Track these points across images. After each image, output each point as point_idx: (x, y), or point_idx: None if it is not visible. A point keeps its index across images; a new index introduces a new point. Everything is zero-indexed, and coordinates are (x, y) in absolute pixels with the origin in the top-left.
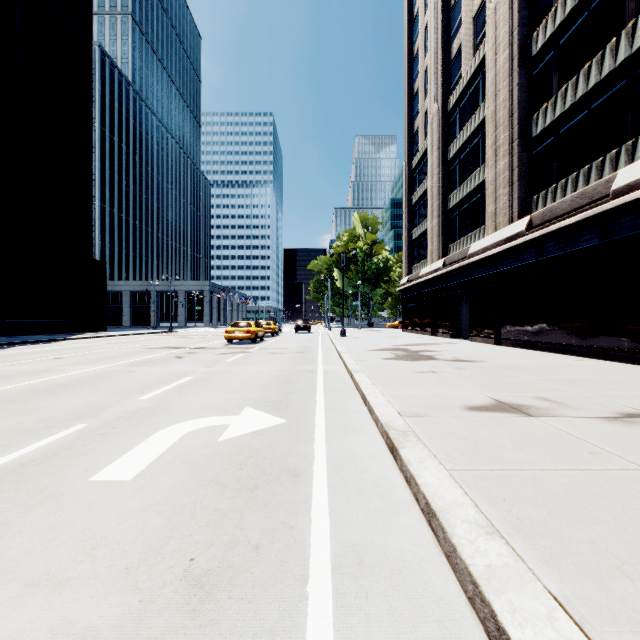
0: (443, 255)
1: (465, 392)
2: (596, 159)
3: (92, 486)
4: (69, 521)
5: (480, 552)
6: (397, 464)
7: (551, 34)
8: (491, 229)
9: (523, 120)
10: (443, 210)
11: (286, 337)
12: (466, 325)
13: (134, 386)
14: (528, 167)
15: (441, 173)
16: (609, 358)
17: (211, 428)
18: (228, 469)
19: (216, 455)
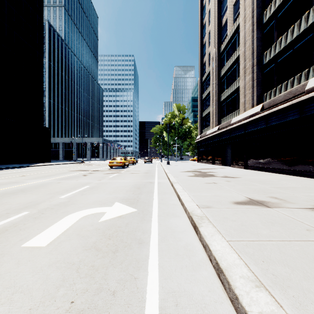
0: (218, 124)
1: (232, 194)
2: (297, 74)
3: (22, 250)
4: (3, 274)
5: (254, 301)
6: (197, 236)
7: (273, 11)
8: (242, 111)
9: (259, 55)
10: (218, 102)
11: (140, 165)
12: (229, 159)
13: (59, 190)
14: (261, 79)
15: (217, 83)
16: (304, 176)
17: (96, 214)
18: (102, 239)
19: (96, 230)
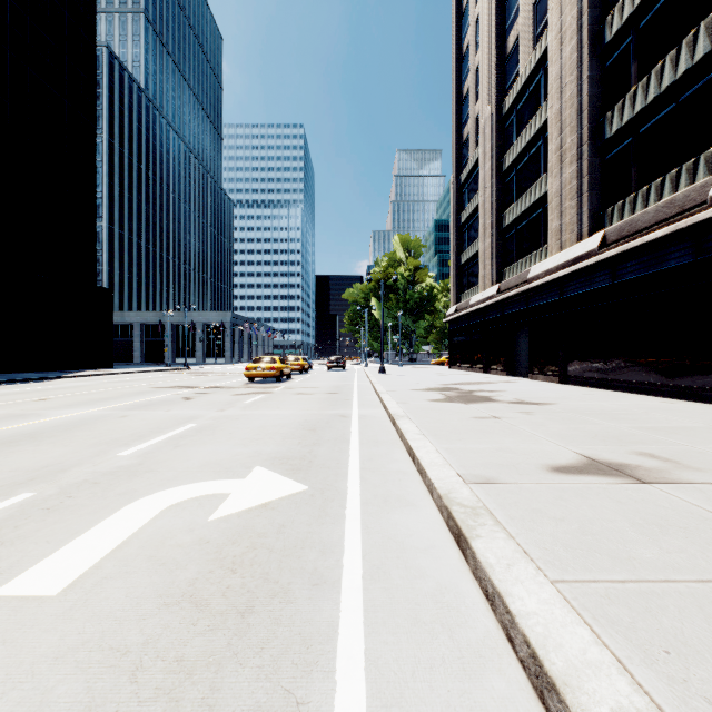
0: (497, 280)
1: (542, 445)
2: (686, 161)
3: None
4: None
5: None
6: (467, 562)
7: (629, 15)
8: (555, 248)
9: (594, 119)
10: (497, 229)
11: (317, 375)
12: (525, 361)
13: (120, 436)
14: (600, 174)
15: (495, 186)
16: (705, 400)
17: (204, 498)
18: (213, 572)
19: (201, 545)
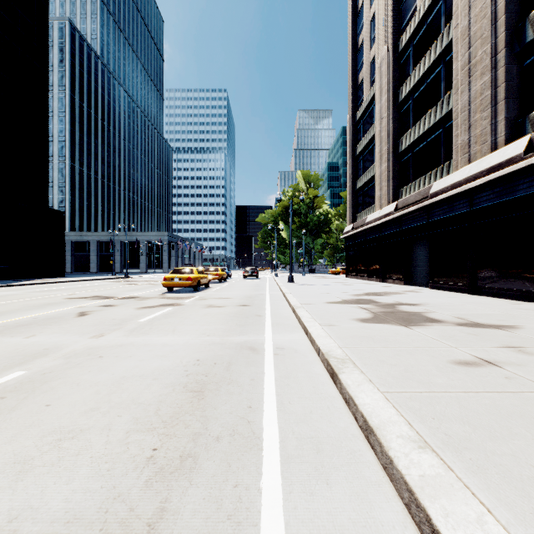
0: (394, 199)
1: None
2: None
3: None
4: None
5: None
6: None
7: None
8: (462, 162)
9: (511, 25)
10: (394, 153)
11: (233, 283)
12: (423, 271)
13: None
14: (517, 82)
15: (392, 115)
16: None
17: None
18: None
19: None
